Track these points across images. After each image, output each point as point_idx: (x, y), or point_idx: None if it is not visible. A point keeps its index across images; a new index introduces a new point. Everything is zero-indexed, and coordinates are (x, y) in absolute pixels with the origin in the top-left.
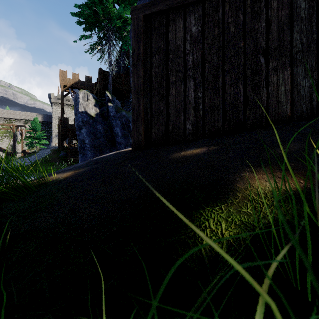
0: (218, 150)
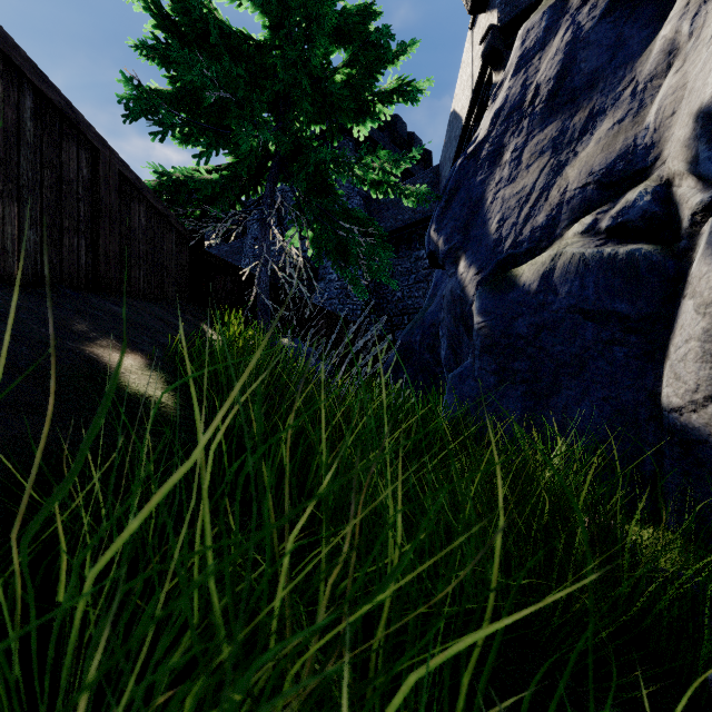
0: (5, 319)
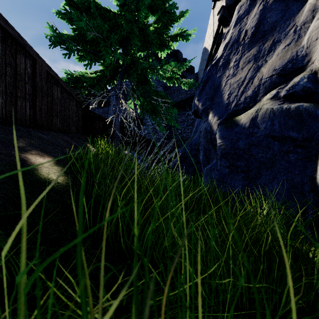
0: None
